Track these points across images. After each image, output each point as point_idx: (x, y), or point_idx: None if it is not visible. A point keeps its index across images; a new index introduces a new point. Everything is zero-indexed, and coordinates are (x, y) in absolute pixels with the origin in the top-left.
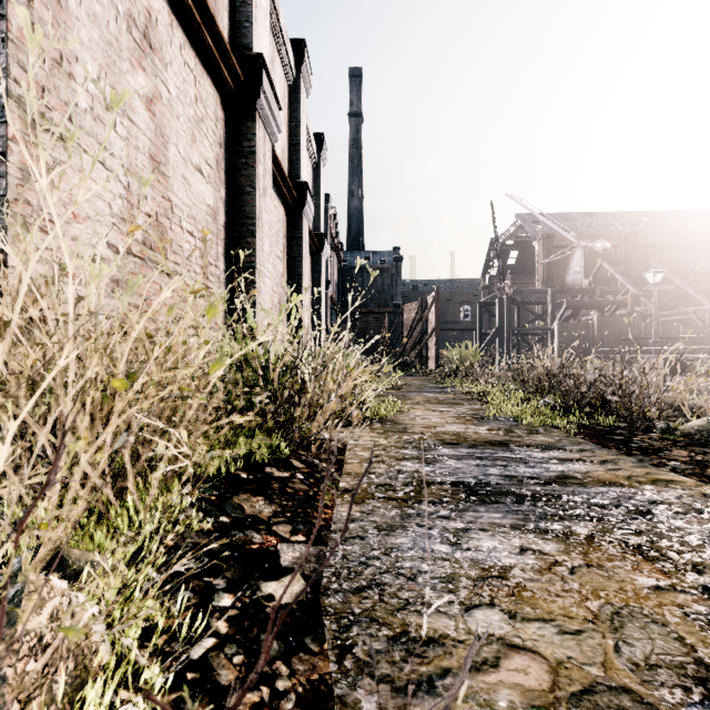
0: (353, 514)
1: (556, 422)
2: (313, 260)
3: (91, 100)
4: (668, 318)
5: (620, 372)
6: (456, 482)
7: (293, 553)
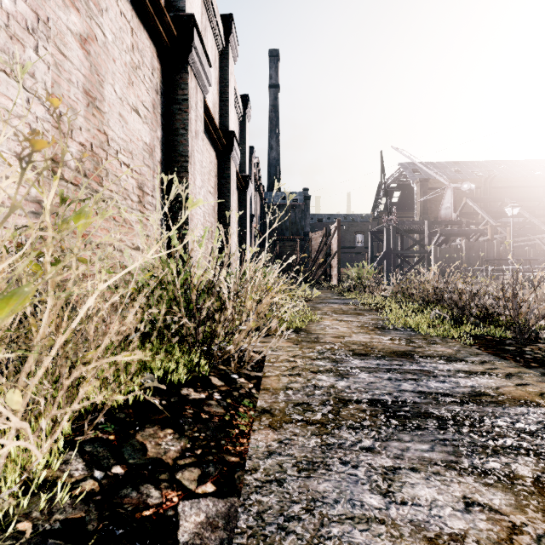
0: (270, 444)
1: (451, 333)
2: (240, 196)
3: (6, 17)
4: (518, 244)
5: (511, 289)
6: (372, 399)
7: (196, 515)
